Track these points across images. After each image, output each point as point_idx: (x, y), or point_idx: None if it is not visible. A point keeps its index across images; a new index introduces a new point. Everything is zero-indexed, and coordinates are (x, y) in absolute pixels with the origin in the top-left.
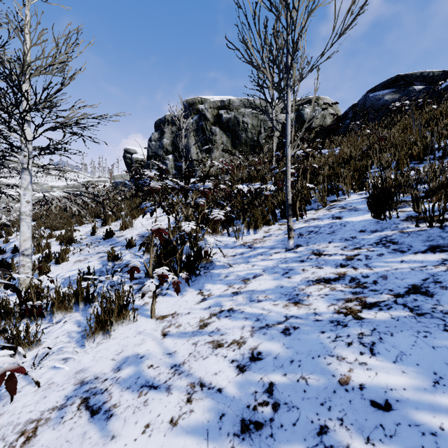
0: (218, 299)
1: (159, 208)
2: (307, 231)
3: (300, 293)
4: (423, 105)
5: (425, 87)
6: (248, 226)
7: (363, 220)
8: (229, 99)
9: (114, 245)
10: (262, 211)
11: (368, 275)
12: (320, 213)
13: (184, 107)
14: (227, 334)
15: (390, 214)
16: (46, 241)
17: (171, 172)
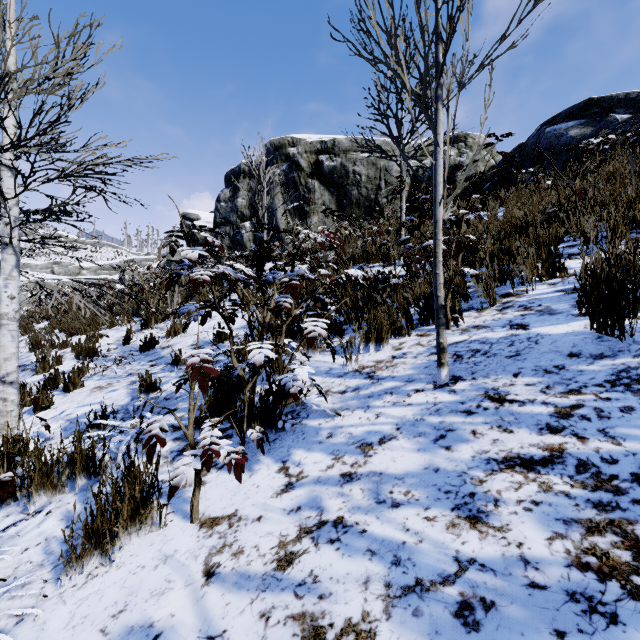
0: (314, 488)
1: (227, 303)
2: (469, 350)
3: (478, 492)
4: (636, 141)
5: (632, 115)
6: (367, 338)
7: (570, 332)
8: (334, 138)
9: (155, 362)
10: (389, 311)
11: (615, 457)
12: (487, 317)
13: (267, 151)
14: (332, 599)
15: (631, 327)
16: (56, 353)
17: (249, 247)
